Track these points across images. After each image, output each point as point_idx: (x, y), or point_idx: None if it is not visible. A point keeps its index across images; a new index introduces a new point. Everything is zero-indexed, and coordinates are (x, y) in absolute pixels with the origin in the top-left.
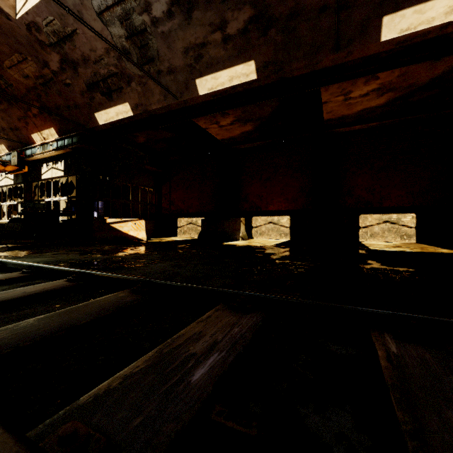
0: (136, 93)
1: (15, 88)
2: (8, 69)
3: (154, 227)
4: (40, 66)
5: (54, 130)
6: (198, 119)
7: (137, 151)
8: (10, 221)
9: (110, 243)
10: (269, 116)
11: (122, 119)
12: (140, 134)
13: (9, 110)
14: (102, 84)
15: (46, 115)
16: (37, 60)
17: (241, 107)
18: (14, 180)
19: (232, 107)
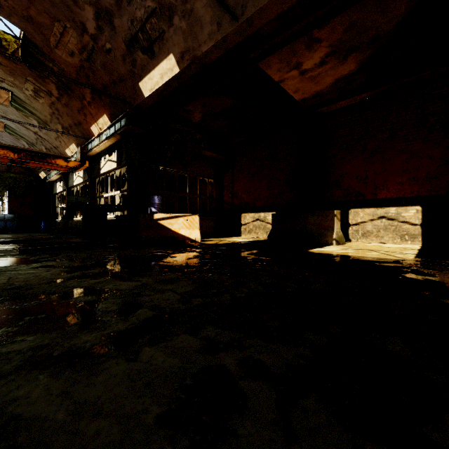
0: (180, 34)
1: (67, 73)
2: (56, 48)
3: (215, 225)
4: (79, 33)
5: (107, 117)
6: (269, 65)
7: (193, 133)
8: (63, 217)
9: (151, 246)
10: (395, 29)
11: (168, 82)
12: (194, 107)
13: (70, 102)
14: (142, 35)
15: (97, 100)
16: (75, 25)
17: (344, 18)
18: (83, 178)
19: (330, 17)
